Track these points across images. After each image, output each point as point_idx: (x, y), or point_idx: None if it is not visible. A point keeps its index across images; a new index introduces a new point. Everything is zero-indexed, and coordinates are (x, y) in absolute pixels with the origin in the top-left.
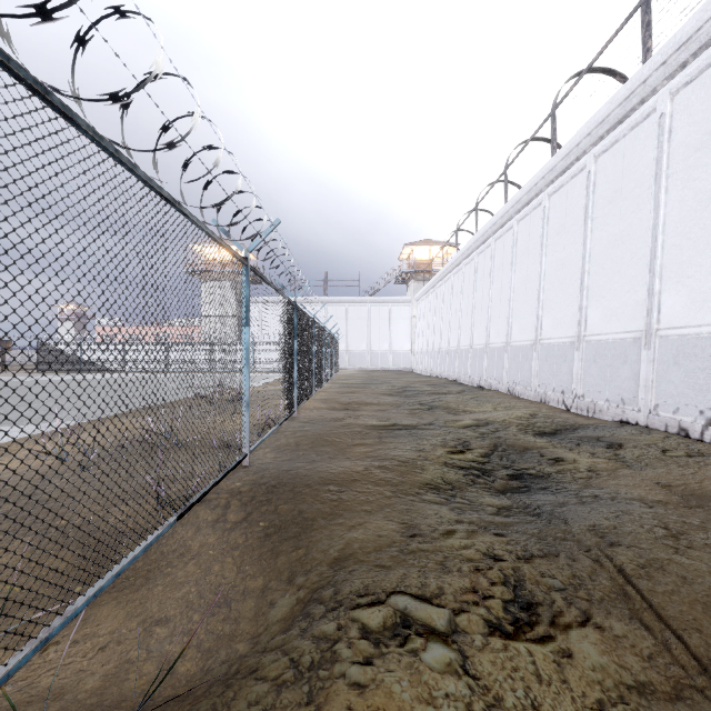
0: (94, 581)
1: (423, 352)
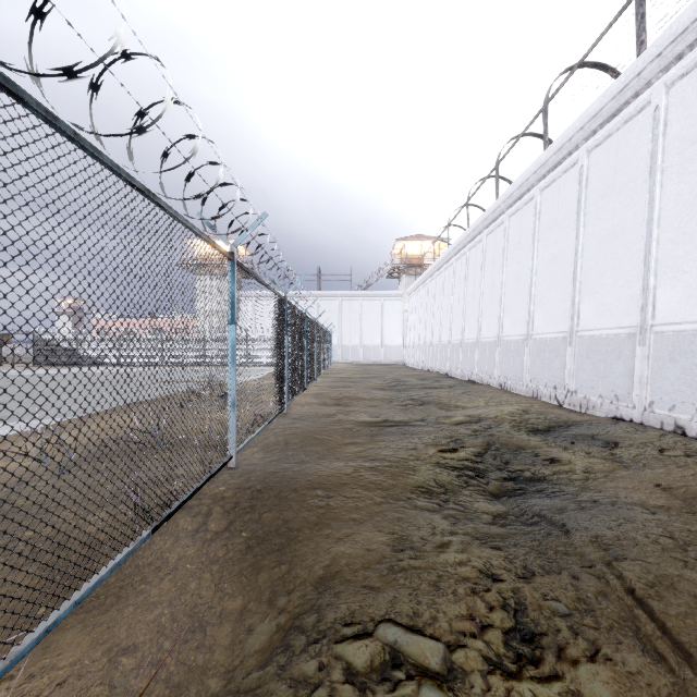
0: (61, 601)
1: (415, 346)
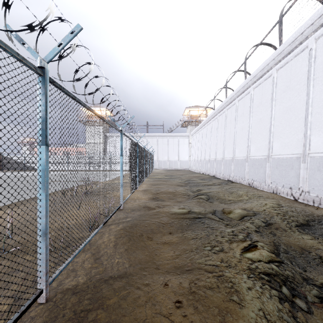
0: None
1: (195, 161)
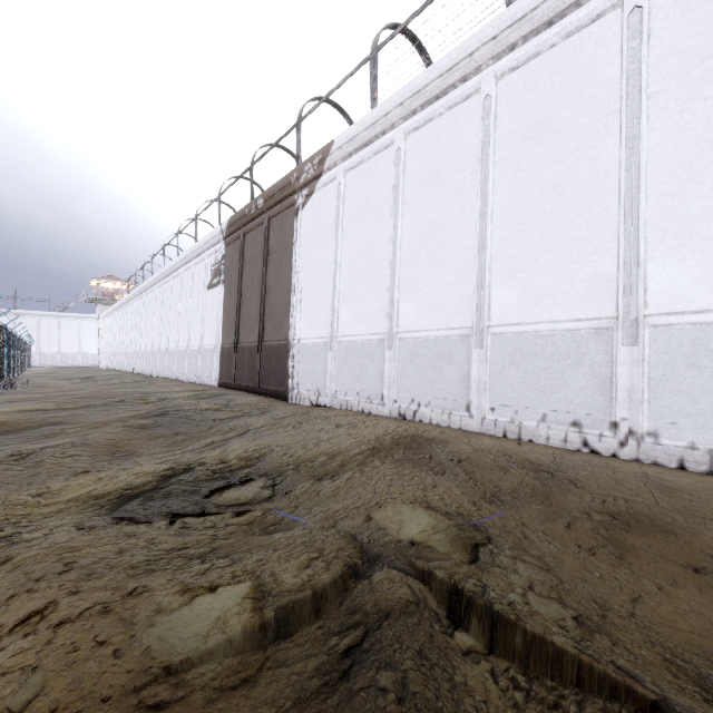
0: None
1: (105, 354)
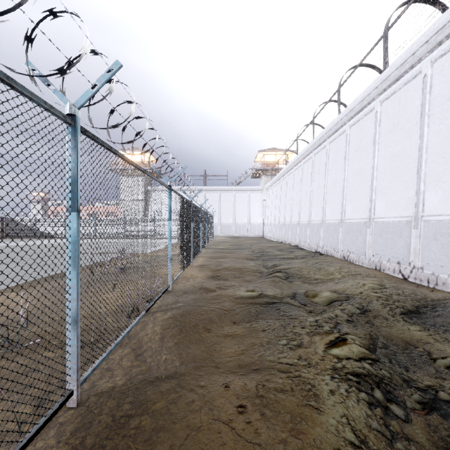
0: None
1: (271, 224)
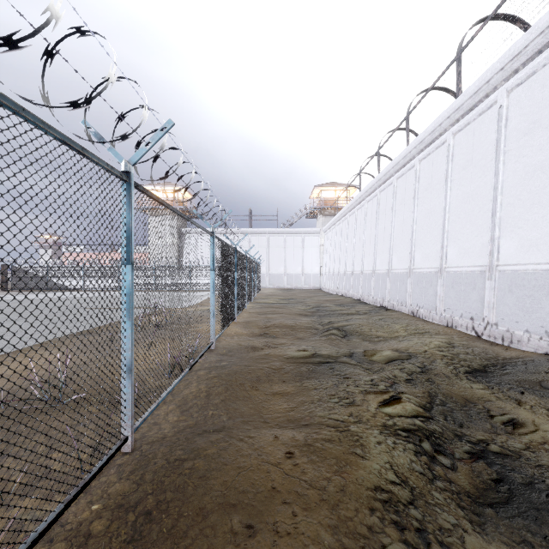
0: None
1: (330, 274)
